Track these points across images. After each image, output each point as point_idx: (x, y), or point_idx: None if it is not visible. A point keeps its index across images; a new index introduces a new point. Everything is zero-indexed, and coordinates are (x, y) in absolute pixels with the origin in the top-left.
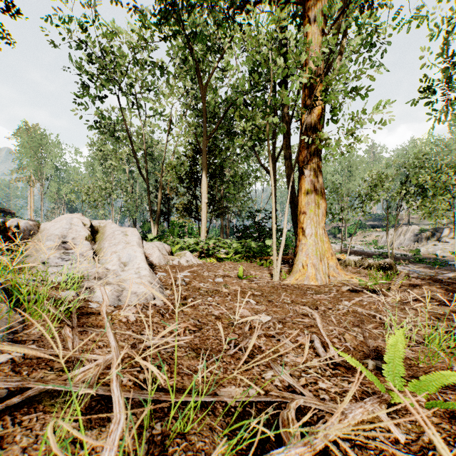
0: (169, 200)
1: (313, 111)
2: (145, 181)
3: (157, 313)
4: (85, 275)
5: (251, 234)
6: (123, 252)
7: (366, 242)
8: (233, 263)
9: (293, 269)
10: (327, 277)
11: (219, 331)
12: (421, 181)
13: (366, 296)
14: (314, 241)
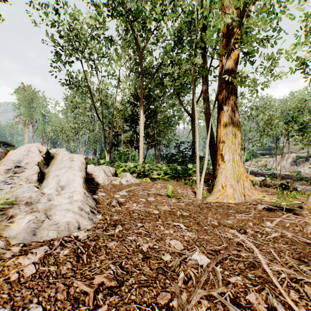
0: (118, 136)
1: (231, 56)
2: (101, 122)
3: (72, 253)
4: (18, 200)
5: (176, 160)
6: (63, 176)
7: (258, 165)
8: (163, 182)
9: (214, 189)
10: (243, 196)
11: (145, 290)
12: (306, 119)
13: (285, 216)
14: (232, 166)
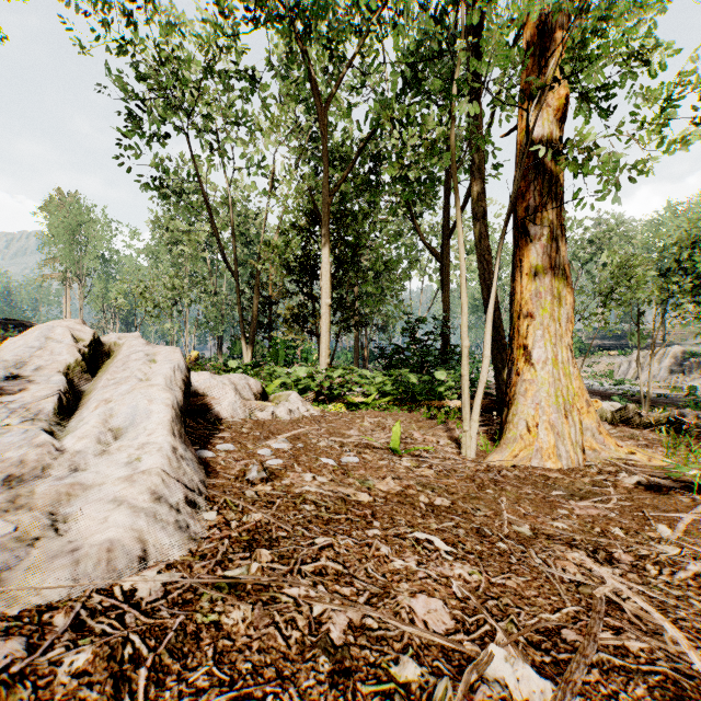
0: (271, 305)
1: (548, 102)
2: (233, 274)
3: (104, 662)
4: None
5: (406, 360)
6: (123, 402)
7: (593, 374)
8: (377, 413)
9: (507, 434)
10: (580, 451)
11: None
12: None
13: None
14: (552, 376)
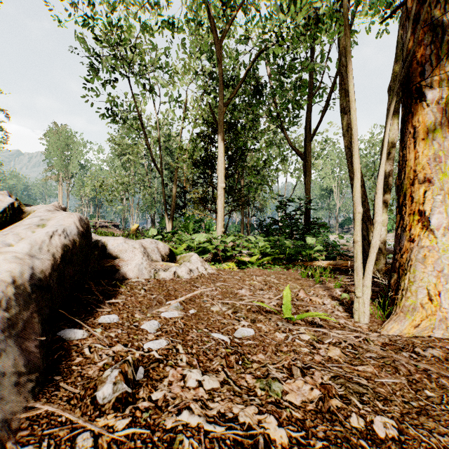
0: (185, 193)
1: None
2: (159, 172)
3: None
4: None
5: (281, 230)
6: None
7: None
8: (262, 271)
9: (404, 302)
10: None
11: None
12: None
13: None
14: None
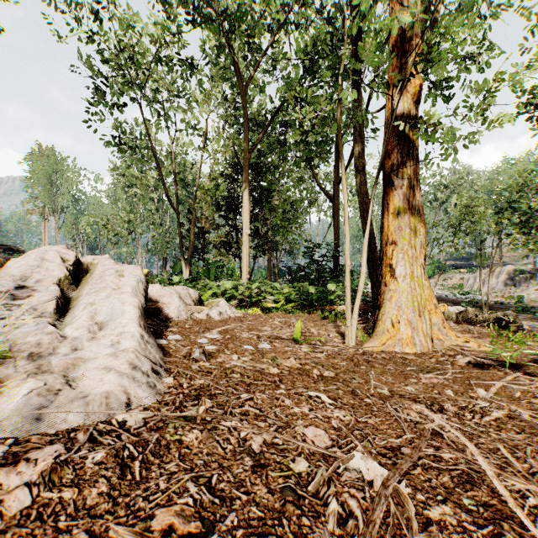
0: (204, 234)
1: (407, 89)
2: (175, 210)
3: (113, 458)
4: (15, 349)
5: (307, 276)
6: (103, 304)
7: (448, 286)
8: (284, 315)
9: (378, 328)
10: (429, 341)
11: None
12: (536, 205)
13: (510, 378)
14: (409, 286)
